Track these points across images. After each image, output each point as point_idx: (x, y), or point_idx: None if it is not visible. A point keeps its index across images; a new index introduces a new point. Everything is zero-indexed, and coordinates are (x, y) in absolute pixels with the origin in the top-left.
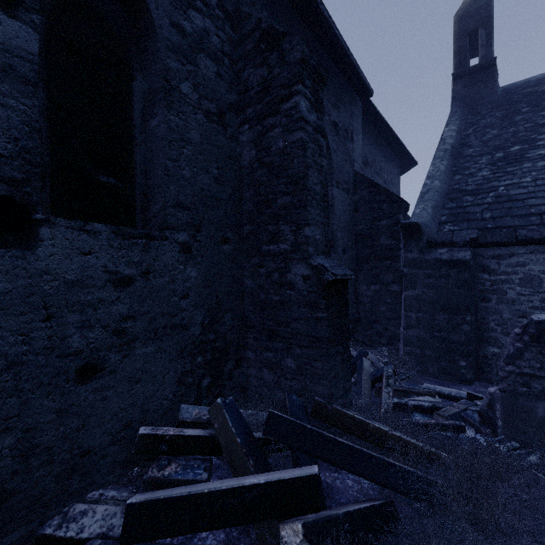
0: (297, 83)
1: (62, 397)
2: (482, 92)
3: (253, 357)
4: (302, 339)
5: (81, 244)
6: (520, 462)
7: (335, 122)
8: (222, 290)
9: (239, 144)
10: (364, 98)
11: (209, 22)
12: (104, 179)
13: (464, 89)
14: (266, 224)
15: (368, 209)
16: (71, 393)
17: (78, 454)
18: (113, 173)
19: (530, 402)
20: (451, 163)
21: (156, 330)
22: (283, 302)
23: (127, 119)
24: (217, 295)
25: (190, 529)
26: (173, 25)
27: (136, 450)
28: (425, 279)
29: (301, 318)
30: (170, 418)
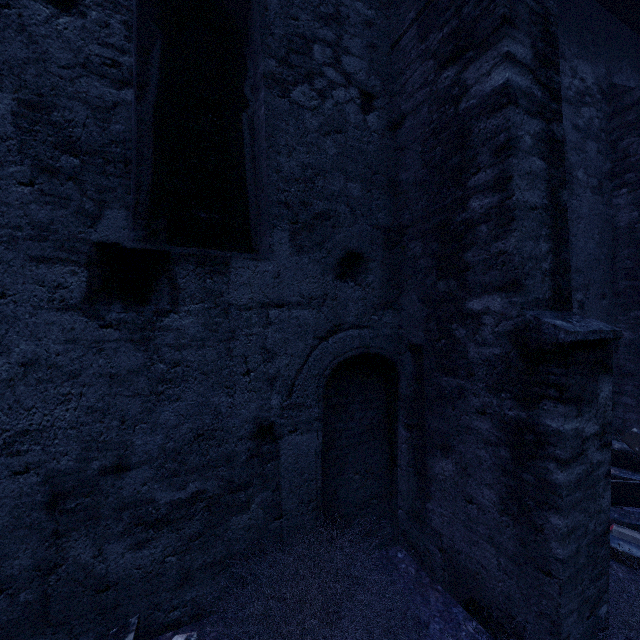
0: None
1: None
2: None
3: (632, 403)
4: None
5: None
6: None
7: None
8: None
9: (612, 207)
10: None
11: (592, 110)
12: None
13: None
14: None
15: None
16: None
17: None
18: None
19: None
20: None
21: None
22: None
23: None
24: None
25: None
26: (573, 127)
27: None
28: None
29: None
30: None
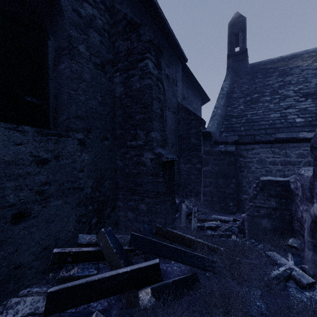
0: (147, 53)
1: (2, 233)
2: (241, 65)
3: (122, 205)
4: (150, 193)
5: (15, 139)
6: (254, 248)
7: (167, 74)
8: (104, 167)
9: (114, 83)
10: (182, 62)
11: (95, 11)
12: (29, 99)
13: (232, 63)
14: (129, 129)
15: (185, 123)
16: (8, 231)
17: (13, 268)
18: (35, 95)
19: (259, 219)
20: (226, 101)
21: (63, 191)
22: (139, 173)
23: (44, 63)
24: (101, 170)
25: (87, 301)
26: (74, 10)
27: (52, 262)
28: (213, 161)
29: (149, 182)
30: (72, 243)
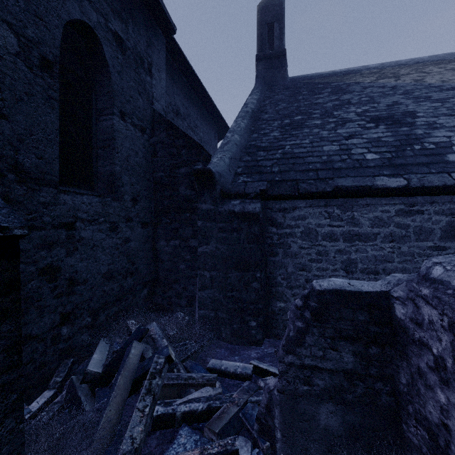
0: None
1: None
2: (277, 76)
3: None
4: None
5: None
6: None
7: (118, 34)
8: None
9: None
10: (167, 33)
11: None
12: None
13: (264, 70)
14: None
15: (166, 153)
16: None
17: None
18: None
19: (311, 406)
20: (251, 123)
21: None
22: None
23: None
24: None
25: None
26: None
27: None
28: (218, 233)
29: None
30: None
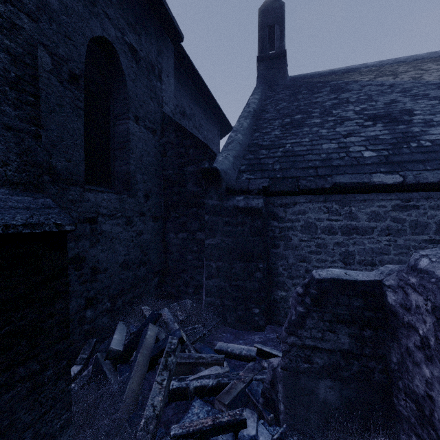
0: None
1: None
2: (277, 75)
3: None
4: None
5: None
6: None
7: (133, 46)
8: None
9: None
10: (175, 41)
11: None
12: None
13: (265, 71)
14: None
15: (175, 153)
16: None
17: None
18: None
19: (311, 381)
20: (253, 123)
21: None
22: None
23: None
24: None
25: None
26: None
27: None
28: (224, 227)
29: None
30: None
